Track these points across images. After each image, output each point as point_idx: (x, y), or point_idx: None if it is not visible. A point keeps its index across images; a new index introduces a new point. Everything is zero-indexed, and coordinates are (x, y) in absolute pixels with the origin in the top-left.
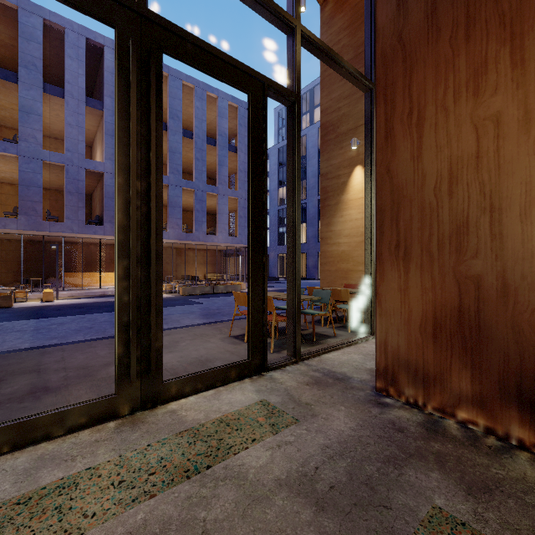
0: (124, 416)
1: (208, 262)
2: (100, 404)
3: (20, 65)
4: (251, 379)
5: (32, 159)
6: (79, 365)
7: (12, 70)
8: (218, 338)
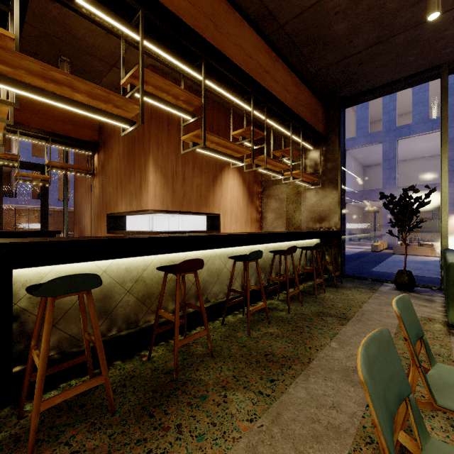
0: None
1: None
2: None
3: None
4: None
5: None
6: None
7: None
8: None
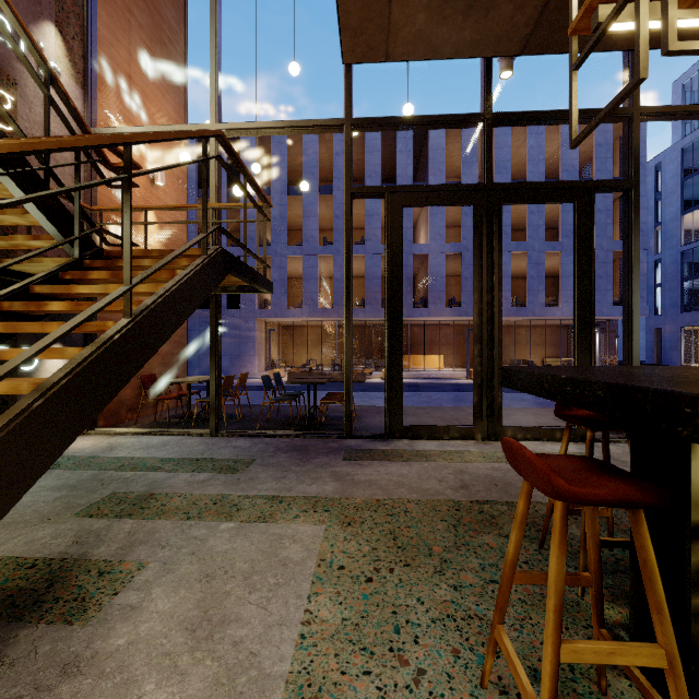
0: (478, 440)
1: (547, 342)
2: (465, 429)
3: (366, 177)
4: (575, 442)
5: (373, 255)
6: (440, 417)
7: (357, 179)
8: (550, 418)
